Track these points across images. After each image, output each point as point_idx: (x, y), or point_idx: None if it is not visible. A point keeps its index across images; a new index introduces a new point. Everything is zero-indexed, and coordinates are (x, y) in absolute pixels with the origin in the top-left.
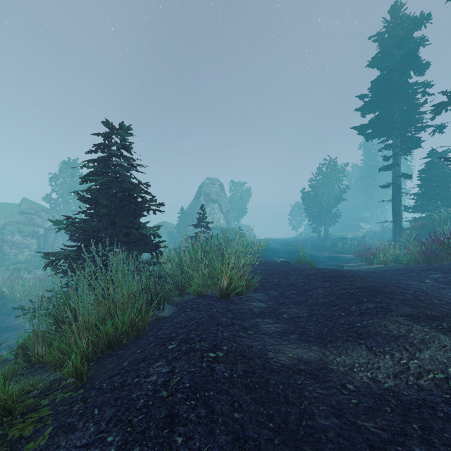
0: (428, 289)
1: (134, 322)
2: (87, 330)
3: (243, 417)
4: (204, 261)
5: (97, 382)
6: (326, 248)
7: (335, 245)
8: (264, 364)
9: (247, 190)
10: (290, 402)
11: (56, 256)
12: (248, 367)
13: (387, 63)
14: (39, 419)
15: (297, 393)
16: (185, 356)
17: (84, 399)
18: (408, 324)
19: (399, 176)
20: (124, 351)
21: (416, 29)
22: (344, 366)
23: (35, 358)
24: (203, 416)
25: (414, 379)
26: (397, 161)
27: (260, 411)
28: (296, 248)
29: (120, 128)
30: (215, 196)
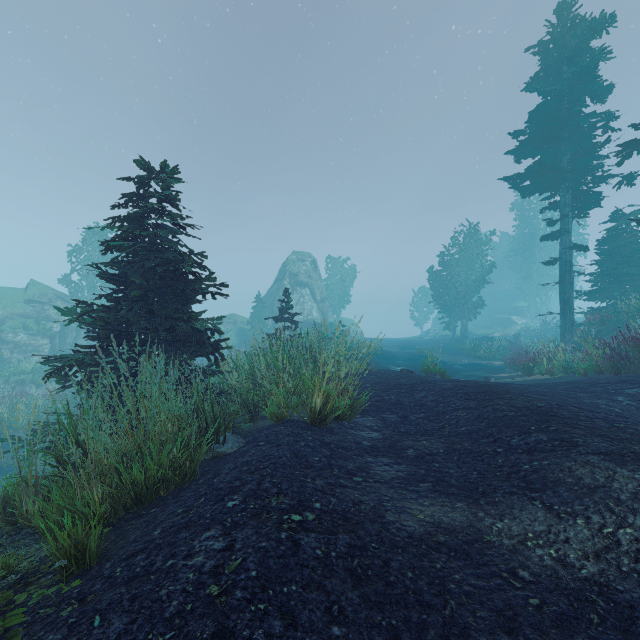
0: (623, 412)
1: (177, 462)
2: (102, 475)
3: (347, 634)
4: (287, 369)
5: (108, 565)
6: (464, 352)
7: (477, 348)
8: (380, 533)
9: (351, 269)
10: (426, 603)
11: (63, 361)
12: (354, 538)
13: (552, 86)
14: (3, 632)
15: (437, 586)
16: (253, 521)
17: (81, 597)
18: (607, 467)
19: (570, 248)
20: (159, 509)
21: (594, 36)
22: (510, 537)
23: (23, 519)
24: (278, 633)
25: (630, 562)
26: (567, 227)
27: (376, 620)
28: (421, 352)
29: (161, 171)
30: (305, 277)
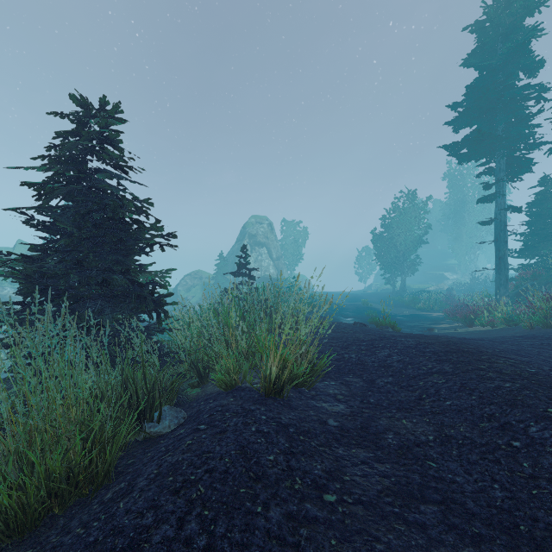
0: None
1: (80, 464)
2: None
3: None
4: (240, 326)
5: None
6: (405, 304)
7: (417, 300)
8: None
9: (303, 231)
10: None
11: None
12: None
13: (488, 61)
14: None
15: None
16: None
17: None
18: None
19: (505, 209)
20: None
21: (527, 14)
22: None
23: None
24: None
25: None
26: (502, 190)
27: None
28: (366, 304)
29: (101, 108)
30: (262, 238)
